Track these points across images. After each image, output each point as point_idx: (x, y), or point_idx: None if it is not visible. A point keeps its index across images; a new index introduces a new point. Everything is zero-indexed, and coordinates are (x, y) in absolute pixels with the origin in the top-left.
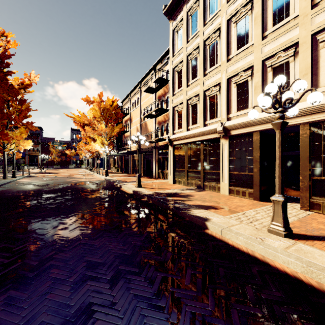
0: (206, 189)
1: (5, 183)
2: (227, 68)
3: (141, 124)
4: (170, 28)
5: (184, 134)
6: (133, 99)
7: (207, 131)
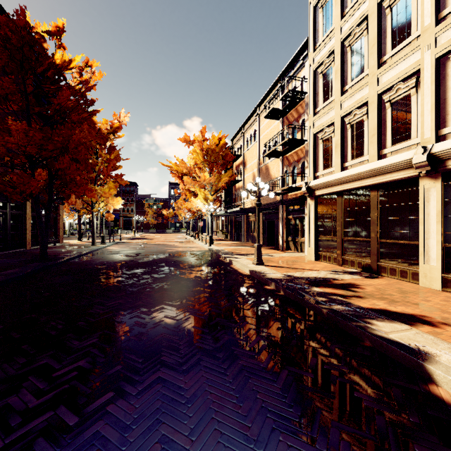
0: (384, 275)
1: (91, 251)
2: (436, 37)
3: (260, 169)
4: (310, 5)
5: (336, 176)
6: (247, 133)
7: (387, 167)
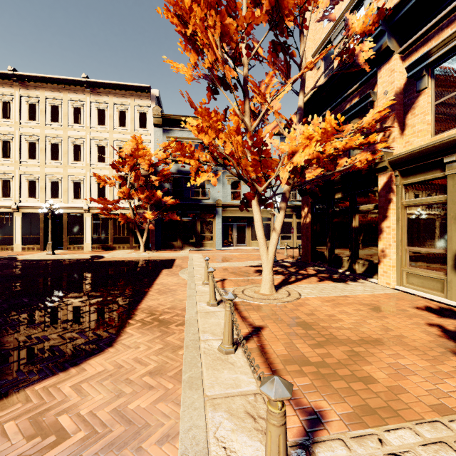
0: None
1: None
2: (20, 167)
3: None
4: None
5: None
6: None
7: (0, 206)
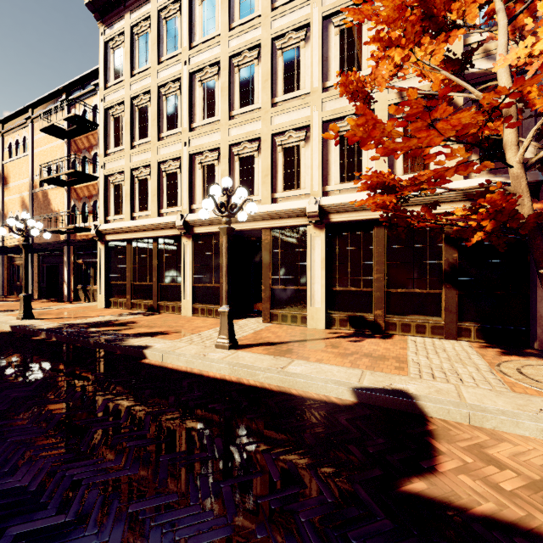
0: (162, 311)
1: None
2: (190, 139)
3: (35, 194)
4: (101, 37)
5: (125, 224)
6: (11, 136)
7: (162, 225)
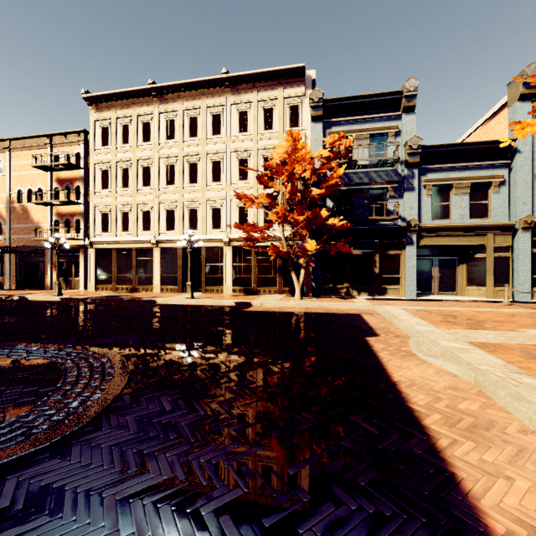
0: (140, 291)
1: None
2: (159, 195)
3: (12, 207)
4: (91, 116)
5: (113, 239)
6: None
7: (141, 241)
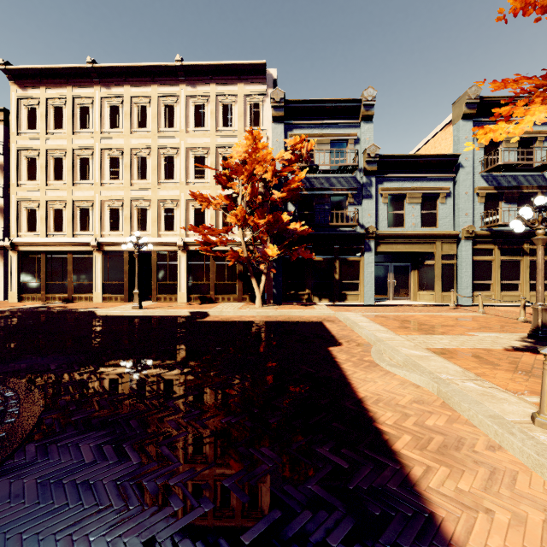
0: (77, 301)
1: None
2: (101, 190)
3: None
4: (13, 93)
5: (42, 240)
6: None
7: (79, 243)
